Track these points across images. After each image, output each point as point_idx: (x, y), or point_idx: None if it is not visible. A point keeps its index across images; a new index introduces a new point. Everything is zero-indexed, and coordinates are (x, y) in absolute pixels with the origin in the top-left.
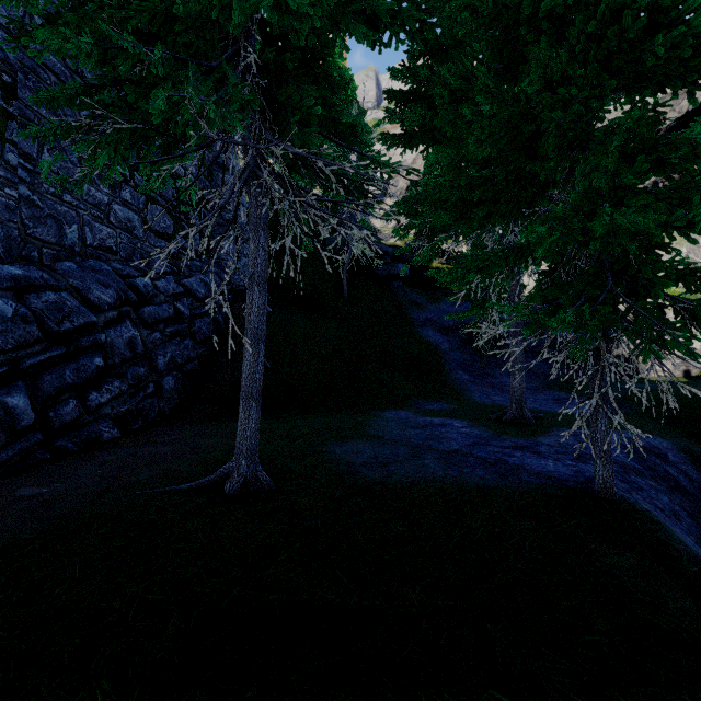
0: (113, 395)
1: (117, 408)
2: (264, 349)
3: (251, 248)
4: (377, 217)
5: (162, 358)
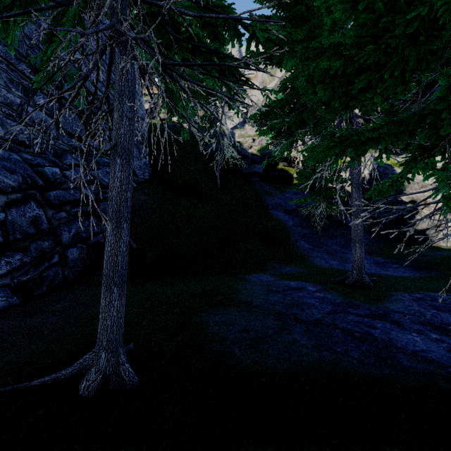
0: (14, 267)
1: (18, 277)
2: (128, 228)
3: (114, 117)
4: (251, 87)
5: (67, 233)
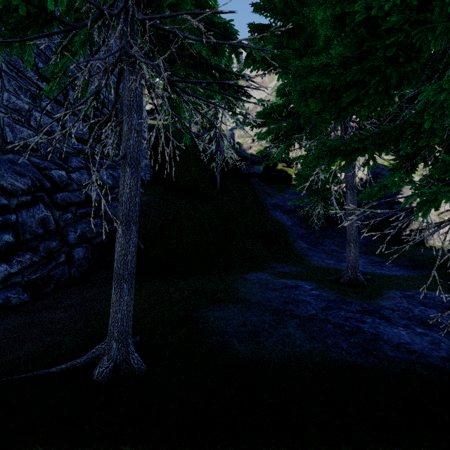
0: (24, 266)
1: (28, 276)
2: (136, 231)
3: (124, 129)
4: (248, 101)
5: (73, 234)
